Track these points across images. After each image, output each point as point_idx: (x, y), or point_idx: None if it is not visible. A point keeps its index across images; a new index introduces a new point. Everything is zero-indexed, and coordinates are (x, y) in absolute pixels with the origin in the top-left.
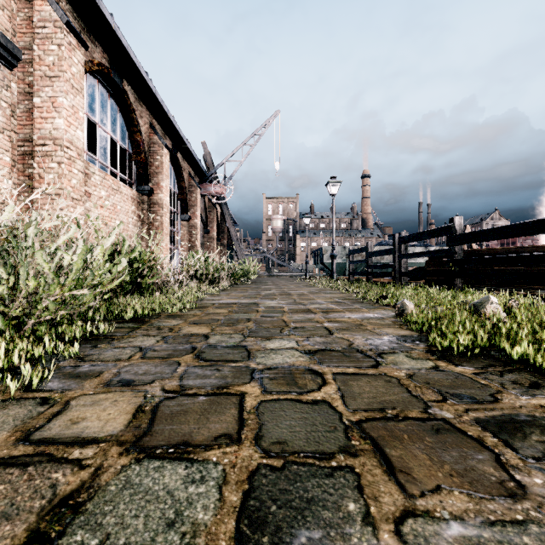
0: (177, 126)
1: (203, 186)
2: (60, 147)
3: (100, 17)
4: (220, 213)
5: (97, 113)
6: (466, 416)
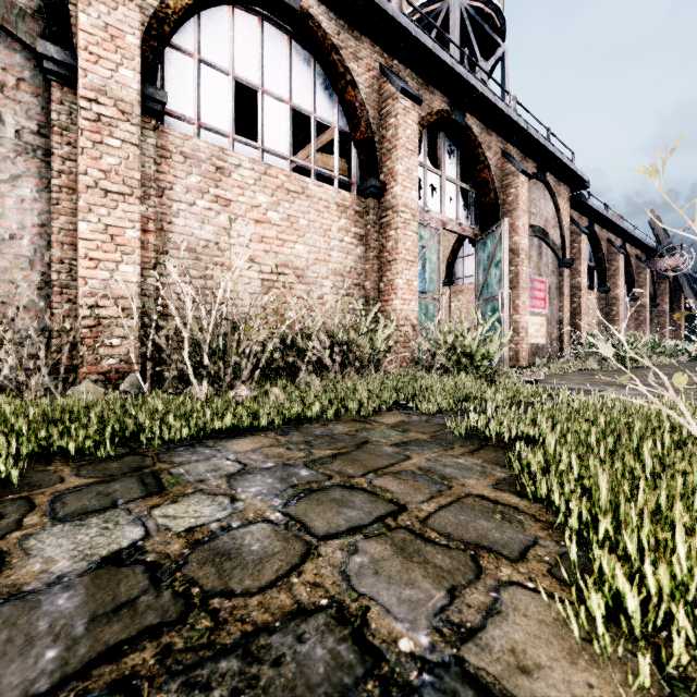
0: (629, 230)
1: (651, 262)
2: (579, 291)
3: (591, 209)
4: (673, 278)
5: None
6: None
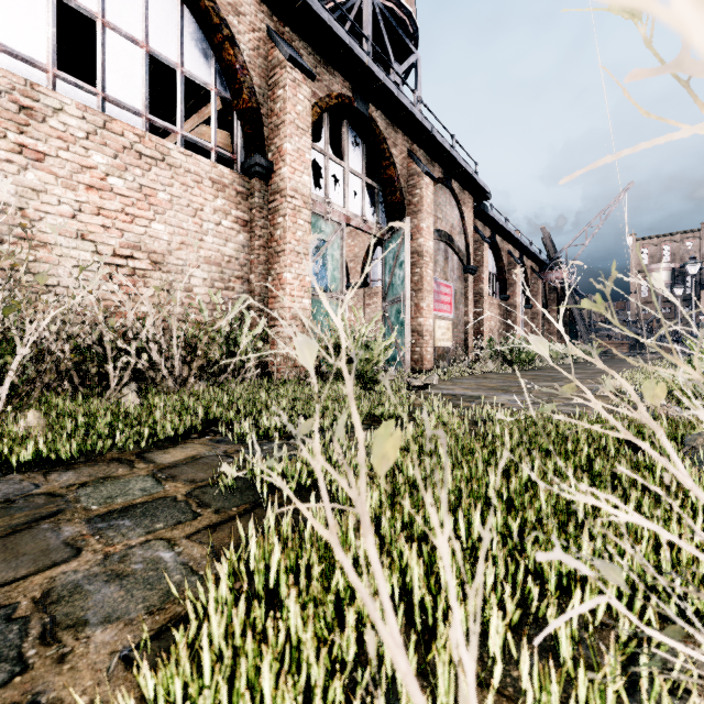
0: (525, 243)
1: (543, 274)
2: (482, 297)
3: (492, 220)
4: (561, 289)
5: None
6: (606, 373)
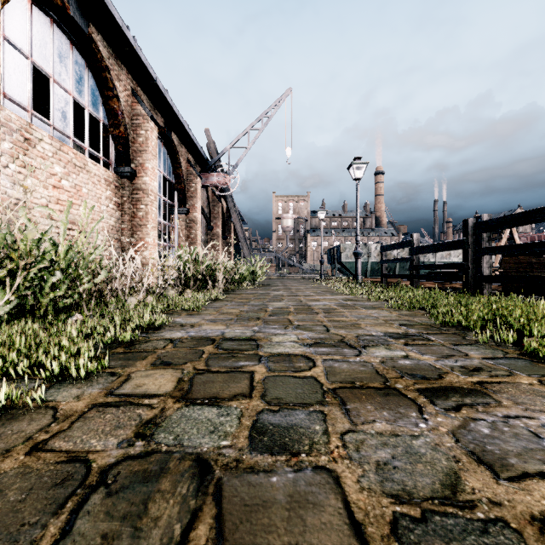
0: (168, 97)
1: (204, 175)
2: None
3: None
4: (227, 208)
5: (51, 63)
6: None
